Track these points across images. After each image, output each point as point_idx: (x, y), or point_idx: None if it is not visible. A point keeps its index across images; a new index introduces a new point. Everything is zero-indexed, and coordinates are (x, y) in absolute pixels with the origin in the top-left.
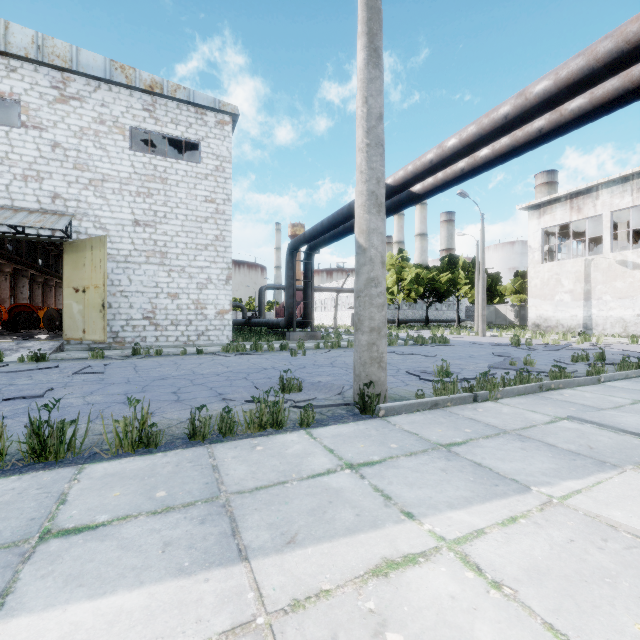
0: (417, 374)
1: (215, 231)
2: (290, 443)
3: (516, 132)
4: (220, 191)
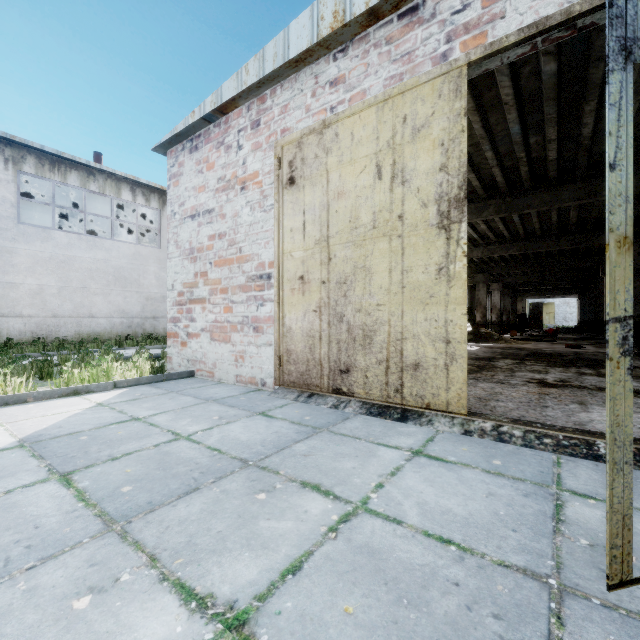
0: None
1: None
2: None
3: None
4: None
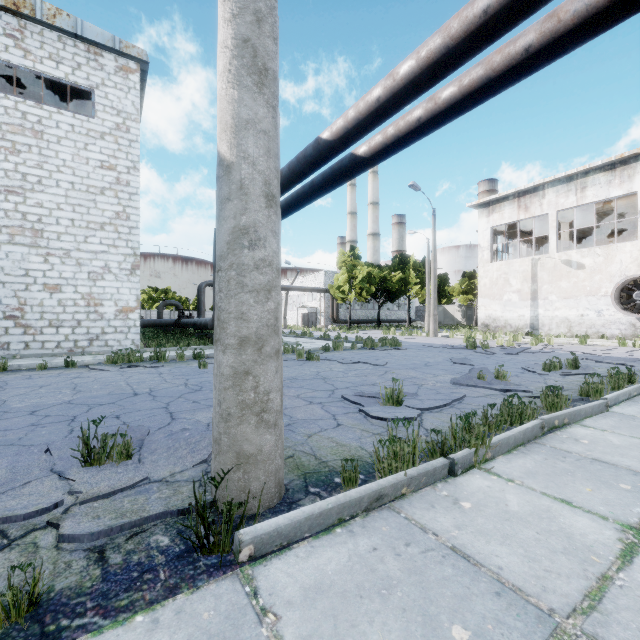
0: (357, 401)
1: (115, 206)
2: None
3: (492, 56)
4: (123, 156)
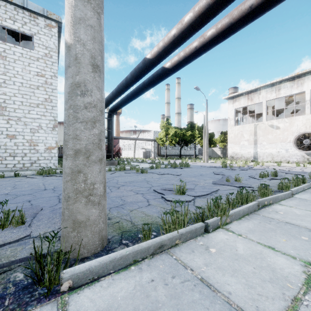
0: (161, 192)
1: (44, 95)
2: None
3: (233, 11)
4: (48, 70)
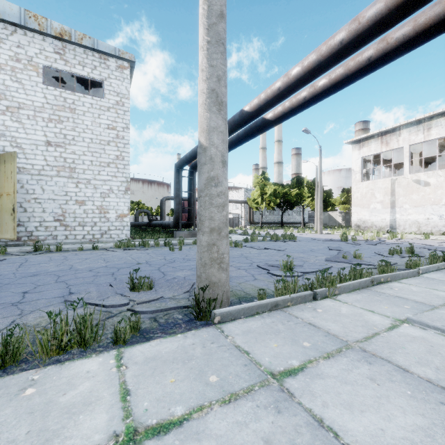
0: (266, 268)
1: (116, 152)
2: (80, 378)
3: (349, 62)
4: (120, 121)
